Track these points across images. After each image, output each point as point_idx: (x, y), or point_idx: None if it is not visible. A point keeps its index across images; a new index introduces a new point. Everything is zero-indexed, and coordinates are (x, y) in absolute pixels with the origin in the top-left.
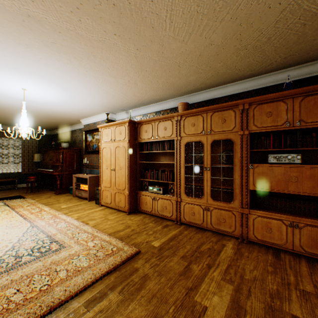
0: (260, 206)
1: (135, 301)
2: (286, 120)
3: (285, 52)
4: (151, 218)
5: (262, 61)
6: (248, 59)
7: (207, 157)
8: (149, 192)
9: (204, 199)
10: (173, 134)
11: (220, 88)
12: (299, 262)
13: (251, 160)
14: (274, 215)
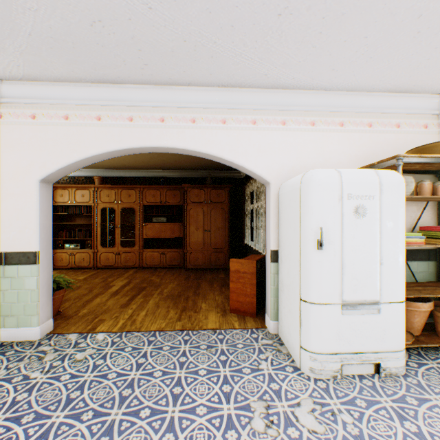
0: (150, 247)
1: (79, 290)
2: (161, 200)
3: (160, 166)
4: (69, 270)
5: (150, 166)
6: (142, 164)
7: (119, 219)
8: (66, 249)
9: (117, 248)
10: (91, 201)
11: (129, 171)
12: (165, 269)
13: (146, 221)
14: (156, 250)
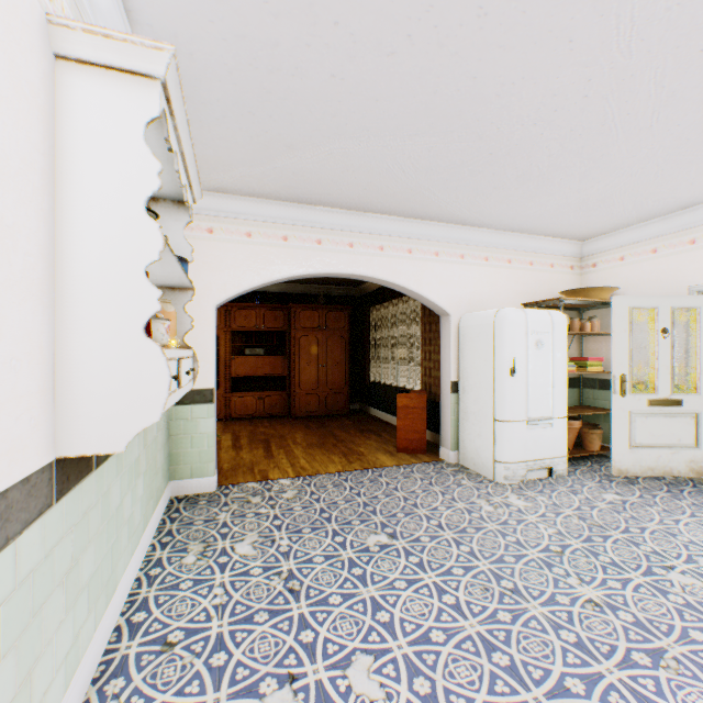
0: (240, 390)
1: None
2: (257, 324)
3: None
4: None
5: None
6: None
7: None
8: None
9: None
10: None
11: None
12: (264, 420)
13: (232, 353)
14: (249, 394)
